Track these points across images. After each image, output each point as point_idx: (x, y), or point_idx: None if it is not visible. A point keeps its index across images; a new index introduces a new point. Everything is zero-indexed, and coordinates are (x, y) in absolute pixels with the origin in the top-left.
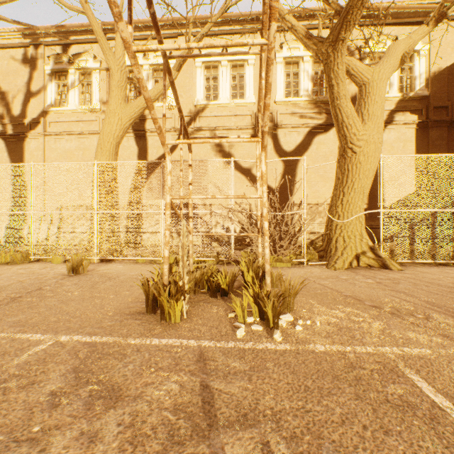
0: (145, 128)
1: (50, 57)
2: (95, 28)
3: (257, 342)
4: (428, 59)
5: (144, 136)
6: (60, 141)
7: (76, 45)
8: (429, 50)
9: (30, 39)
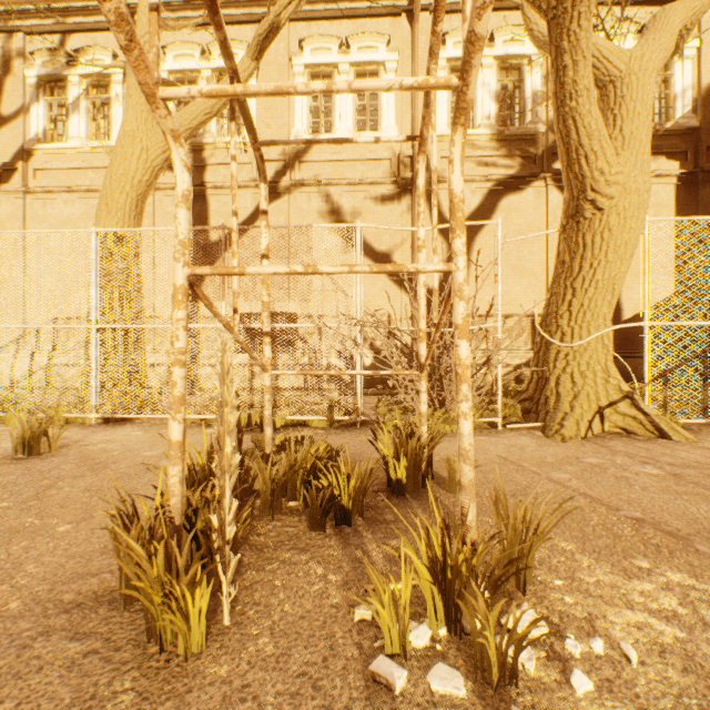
0: (205, 182)
1: (35, 55)
2: None
3: None
4: (696, 65)
5: (202, 195)
6: (54, 203)
7: (81, 33)
8: (699, 49)
9: None
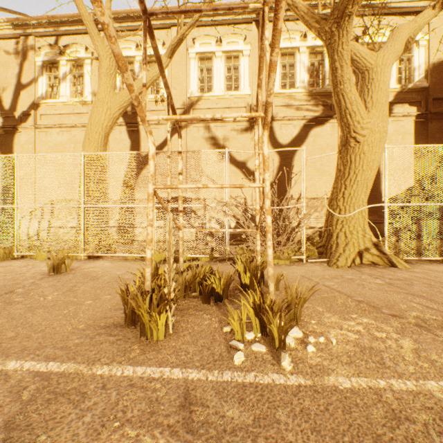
0: (138, 121)
1: (41, 49)
2: (82, 11)
3: (261, 373)
4: (427, 50)
5: (137, 129)
6: (51, 134)
7: (67, 36)
8: (428, 41)
9: (20, 30)
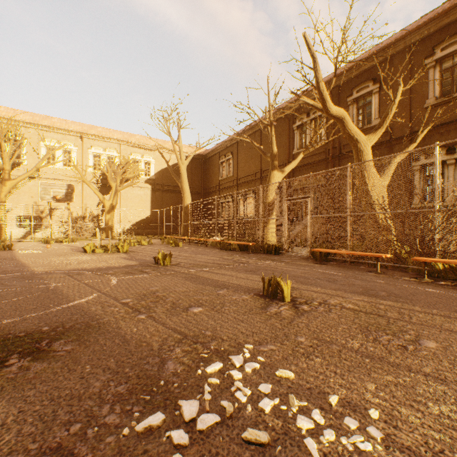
0: None
1: None
2: None
3: (68, 244)
4: (156, 165)
5: None
6: None
7: None
8: (156, 162)
9: None
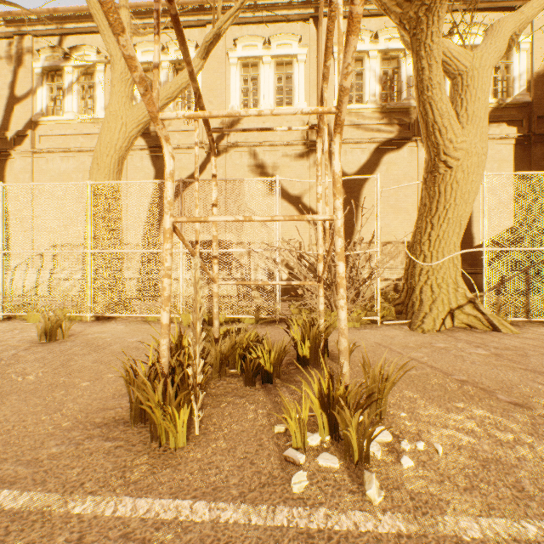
0: None
1: (40, 51)
2: None
3: (335, 510)
4: (530, 55)
5: (162, 154)
6: (54, 160)
7: (74, 35)
8: (532, 43)
9: (13, 27)
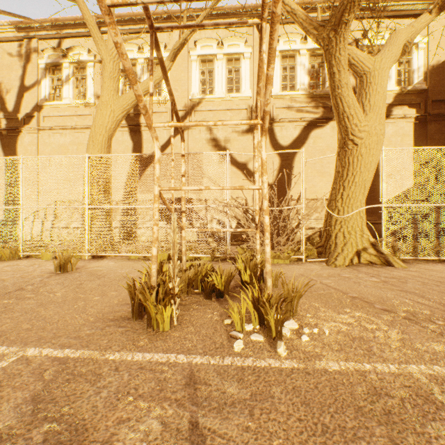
0: (140, 123)
1: (44, 51)
2: (86, 16)
3: (258, 358)
4: (426, 53)
5: (139, 131)
6: (54, 136)
7: (70, 38)
8: (427, 43)
9: (23, 32)
